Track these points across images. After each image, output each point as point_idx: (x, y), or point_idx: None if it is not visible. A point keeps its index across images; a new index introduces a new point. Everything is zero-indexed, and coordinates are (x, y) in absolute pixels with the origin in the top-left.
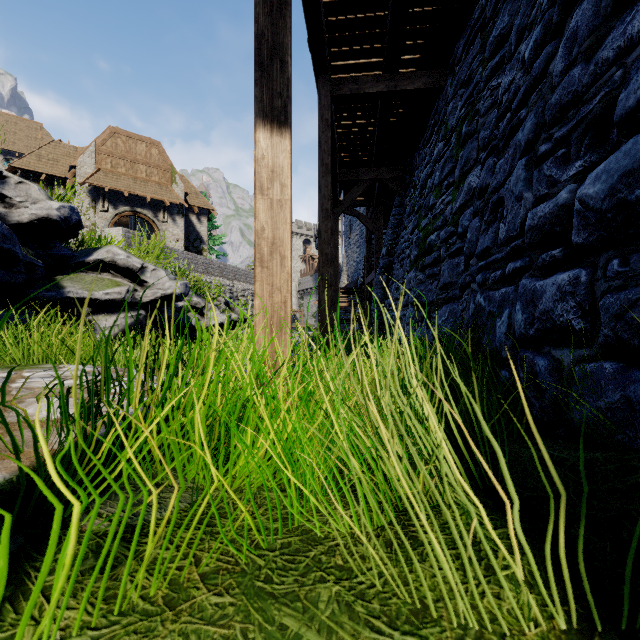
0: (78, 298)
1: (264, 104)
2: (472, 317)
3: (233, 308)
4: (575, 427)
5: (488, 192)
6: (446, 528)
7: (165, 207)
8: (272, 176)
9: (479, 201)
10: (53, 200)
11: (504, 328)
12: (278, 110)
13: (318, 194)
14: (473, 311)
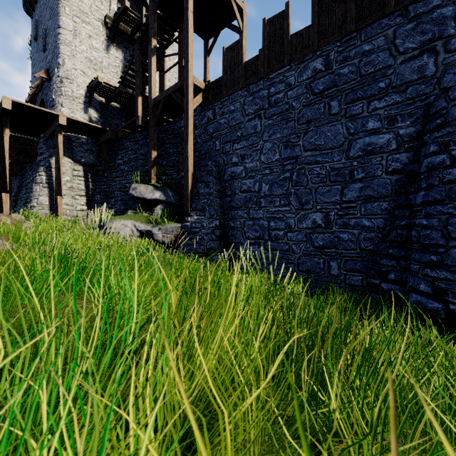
0: None
1: None
2: None
3: None
4: None
5: None
6: None
7: None
8: None
9: None
10: None
11: None
12: None
13: None
14: None
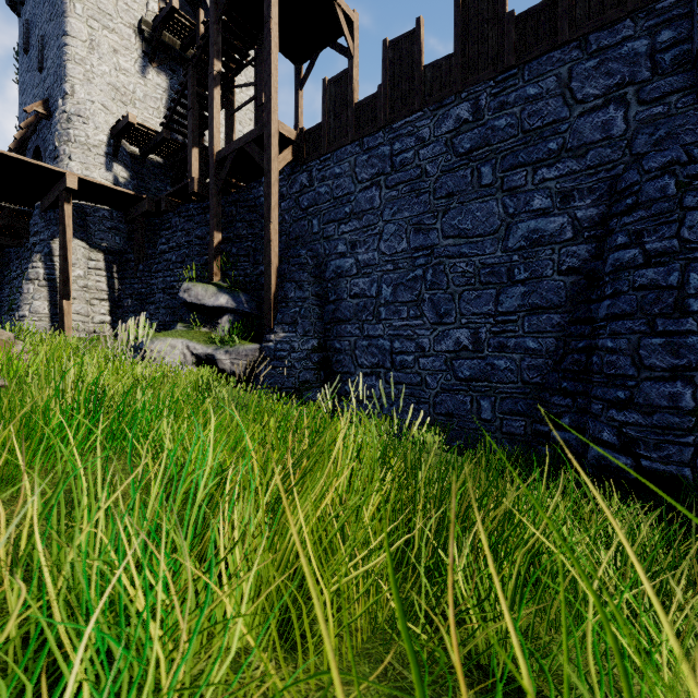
0: None
1: None
2: None
3: None
4: None
5: None
6: None
7: None
8: None
9: None
10: None
11: None
12: None
13: None
14: None
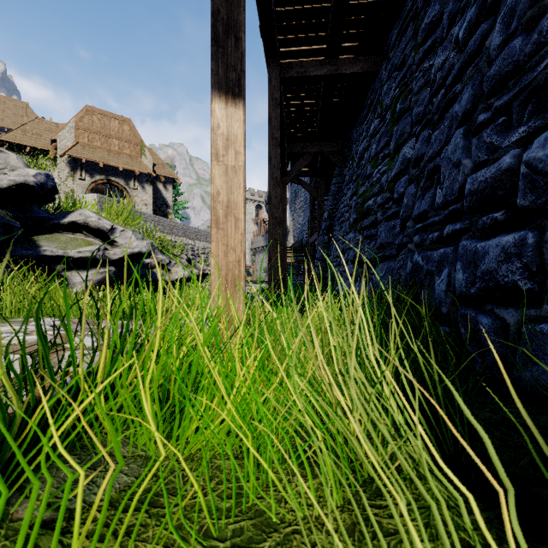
0: (53, 256)
1: (219, 77)
2: (410, 274)
3: (194, 264)
4: (524, 386)
5: (424, 161)
6: (411, 511)
7: (135, 176)
8: (227, 144)
9: (415, 169)
10: (31, 168)
11: (444, 286)
12: (232, 82)
13: (269, 164)
14: (410, 269)
